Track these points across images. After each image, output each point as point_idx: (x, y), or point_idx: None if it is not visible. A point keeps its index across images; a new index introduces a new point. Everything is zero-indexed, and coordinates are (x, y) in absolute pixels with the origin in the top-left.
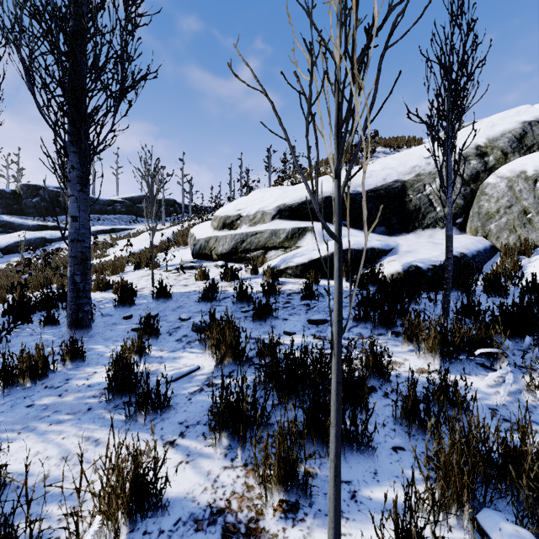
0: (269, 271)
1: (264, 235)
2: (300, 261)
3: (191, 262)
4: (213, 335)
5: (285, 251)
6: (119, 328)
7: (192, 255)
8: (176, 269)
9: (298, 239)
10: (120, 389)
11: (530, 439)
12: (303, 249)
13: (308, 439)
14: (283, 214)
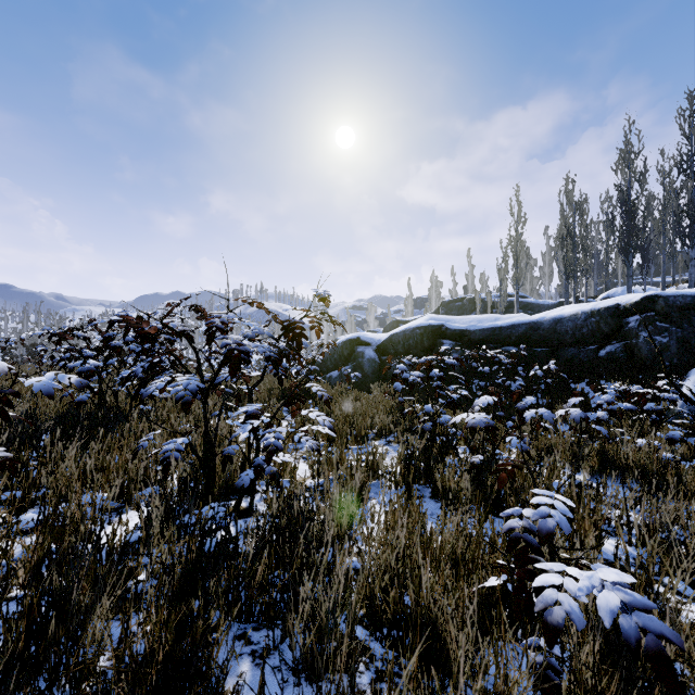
0: None
1: None
2: None
3: None
4: None
5: None
6: None
7: None
8: None
9: None
10: None
11: None
12: None
13: None
14: None
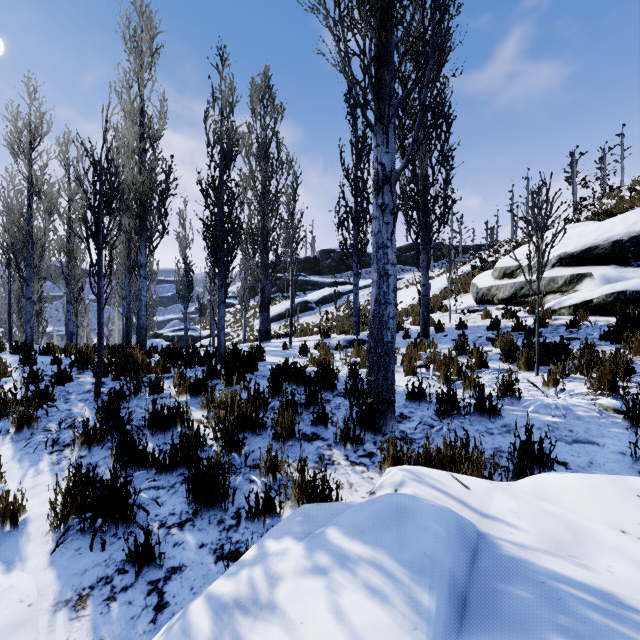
0: (542, 311)
1: (541, 282)
2: (572, 302)
3: (475, 306)
4: (499, 338)
5: (563, 295)
6: (443, 339)
7: (475, 301)
8: (463, 312)
9: (576, 284)
10: (461, 351)
11: (624, 357)
12: (579, 293)
13: (539, 361)
14: (563, 262)
